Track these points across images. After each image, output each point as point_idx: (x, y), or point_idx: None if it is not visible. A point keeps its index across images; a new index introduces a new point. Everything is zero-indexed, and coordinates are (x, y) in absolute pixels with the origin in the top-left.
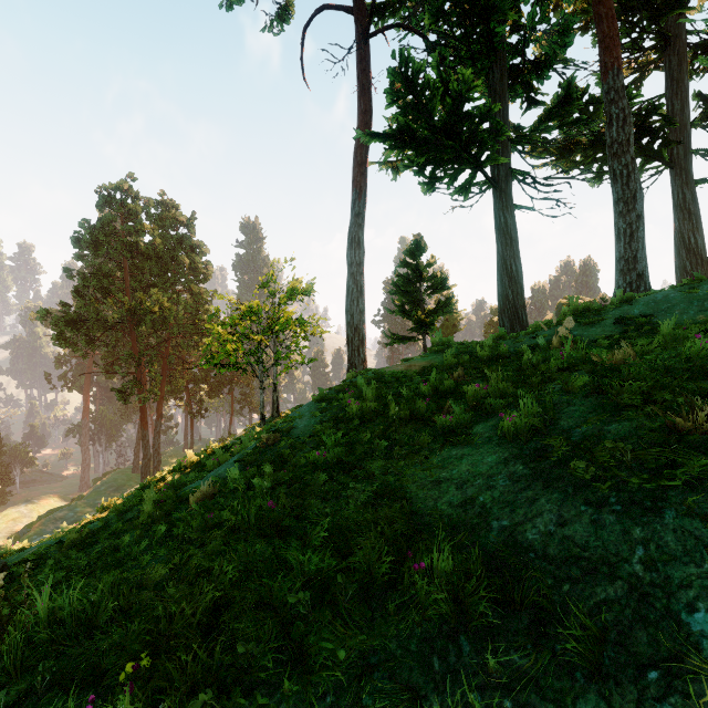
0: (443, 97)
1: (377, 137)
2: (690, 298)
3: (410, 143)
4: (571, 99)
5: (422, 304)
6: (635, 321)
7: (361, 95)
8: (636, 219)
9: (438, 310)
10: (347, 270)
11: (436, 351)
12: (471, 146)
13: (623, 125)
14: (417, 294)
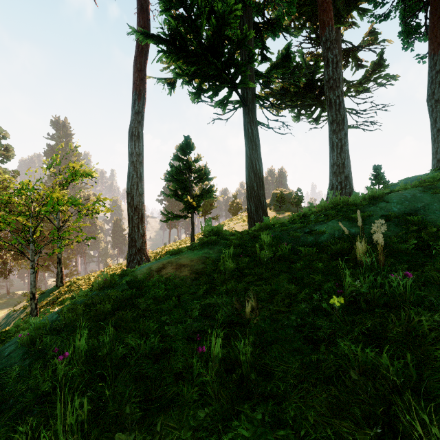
0: (208, 20)
1: (151, 38)
2: (439, 198)
3: (181, 51)
4: (289, 57)
5: (190, 190)
6: (403, 219)
7: (140, 12)
8: (344, 136)
9: (203, 195)
10: (128, 159)
11: (207, 242)
12: (229, 68)
13: (336, 67)
14: (187, 182)
